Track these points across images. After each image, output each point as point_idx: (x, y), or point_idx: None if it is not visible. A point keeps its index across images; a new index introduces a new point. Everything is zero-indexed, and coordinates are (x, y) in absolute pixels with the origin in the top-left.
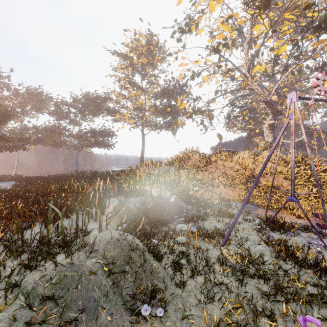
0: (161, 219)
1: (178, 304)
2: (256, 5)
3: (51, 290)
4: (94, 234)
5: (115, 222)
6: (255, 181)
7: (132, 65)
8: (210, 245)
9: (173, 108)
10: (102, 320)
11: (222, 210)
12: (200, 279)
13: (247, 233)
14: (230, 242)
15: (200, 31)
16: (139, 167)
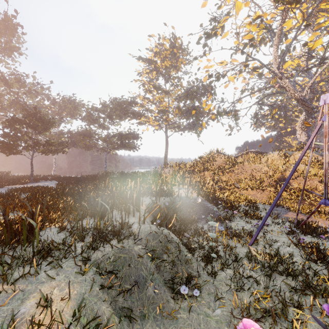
0: (188, 218)
1: (211, 289)
2: (287, 1)
3: (110, 266)
4: (135, 227)
5: (149, 218)
6: (284, 183)
7: (156, 69)
8: (238, 244)
9: (198, 110)
10: (150, 293)
11: (249, 212)
12: (229, 271)
13: (276, 235)
14: (258, 242)
15: (226, 34)
16: (164, 168)
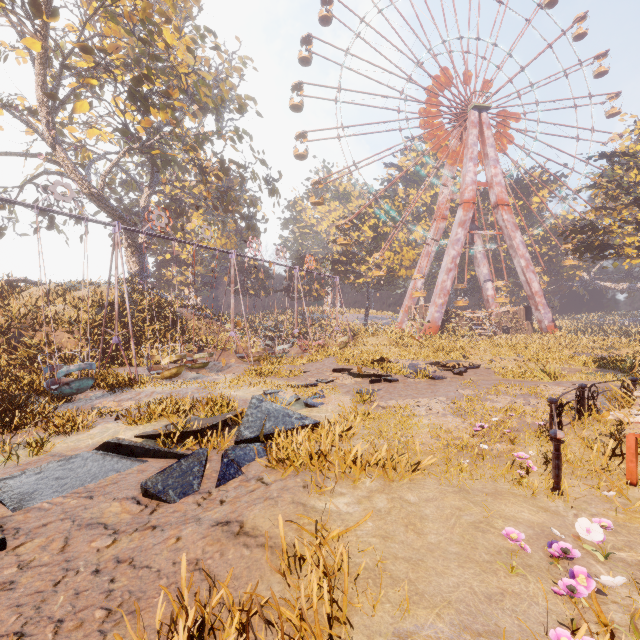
0: None
1: None
2: None
3: None
4: None
5: None
6: None
7: None
8: None
9: None
10: None
11: None
12: None
13: None
14: None
15: None
16: None
